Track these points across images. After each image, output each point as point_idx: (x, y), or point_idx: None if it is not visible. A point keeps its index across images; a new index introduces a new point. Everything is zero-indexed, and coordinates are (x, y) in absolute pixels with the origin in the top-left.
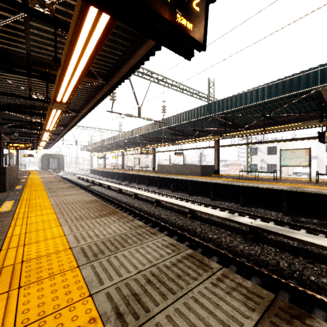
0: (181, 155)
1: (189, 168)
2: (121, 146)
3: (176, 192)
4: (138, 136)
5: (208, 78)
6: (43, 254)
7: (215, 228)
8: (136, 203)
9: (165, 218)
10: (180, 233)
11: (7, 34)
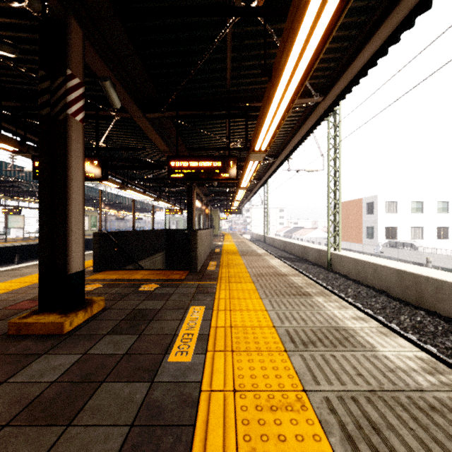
0: None
1: None
2: None
3: None
4: None
5: None
6: None
7: None
8: None
9: None
10: None
11: None
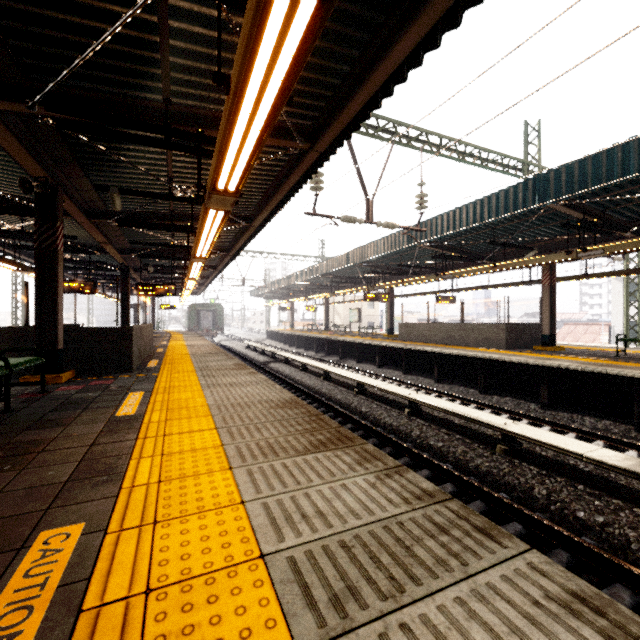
0: (450, 302)
1: (476, 330)
2: (323, 287)
3: (447, 383)
4: (360, 265)
5: (525, 122)
6: (196, 569)
7: (588, 491)
8: (364, 405)
9: (439, 447)
10: (491, 494)
11: (130, 63)
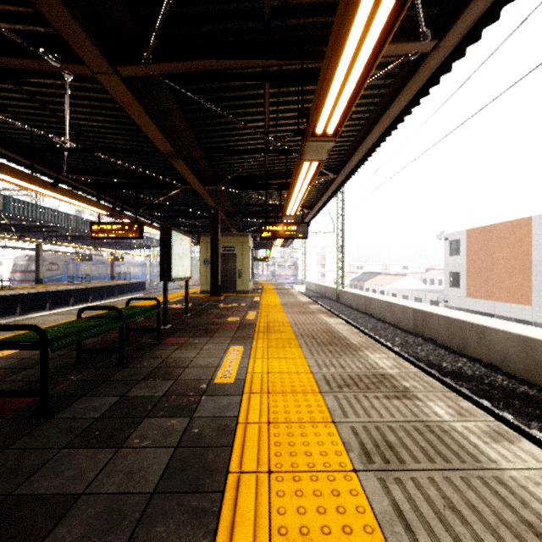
0: None
1: None
2: None
3: None
4: None
5: None
6: None
7: None
8: None
9: None
10: None
11: None
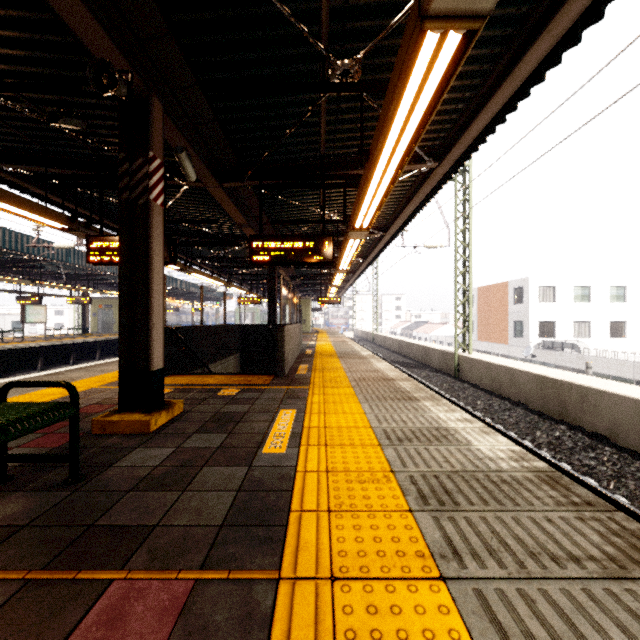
0: None
1: None
2: None
3: None
4: None
5: None
6: None
7: None
8: None
9: None
10: None
11: None
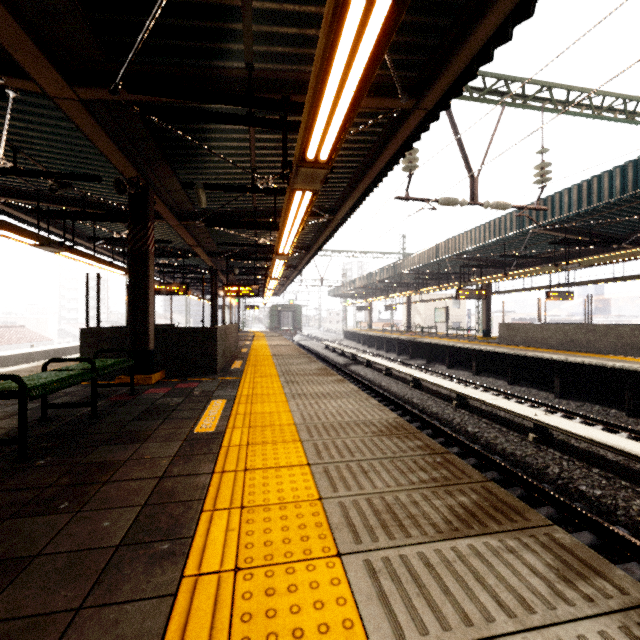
0: (565, 299)
1: (613, 333)
2: (405, 285)
3: (573, 399)
4: (452, 258)
5: None
6: None
7: None
8: (470, 423)
9: (598, 497)
10: None
11: (209, 20)
